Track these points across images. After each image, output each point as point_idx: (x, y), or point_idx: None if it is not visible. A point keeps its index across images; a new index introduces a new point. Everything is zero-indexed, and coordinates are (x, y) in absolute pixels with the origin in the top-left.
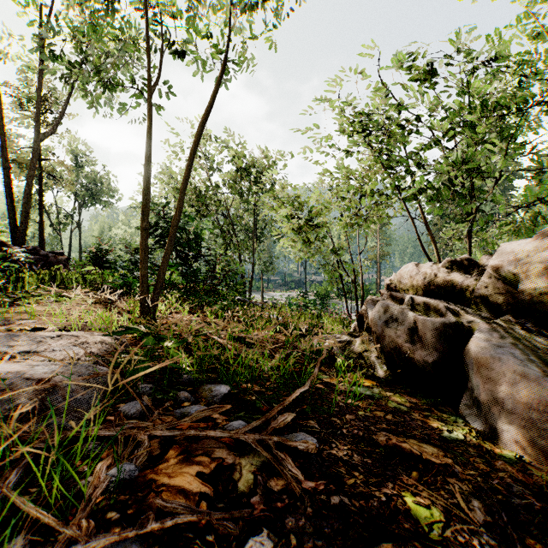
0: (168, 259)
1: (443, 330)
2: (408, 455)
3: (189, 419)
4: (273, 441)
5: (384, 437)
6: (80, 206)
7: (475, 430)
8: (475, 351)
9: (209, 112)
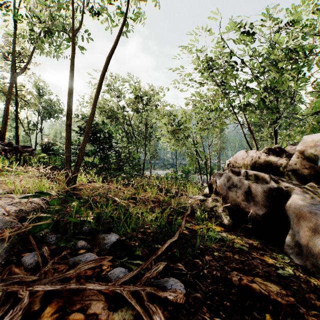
0: (84, 145)
1: (269, 192)
2: (258, 295)
3: (73, 271)
4: (146, 292)
5: (237, 278)
6: (41, 119)
7: (298, 265)
8: (295, 207)
9: (112, 50)
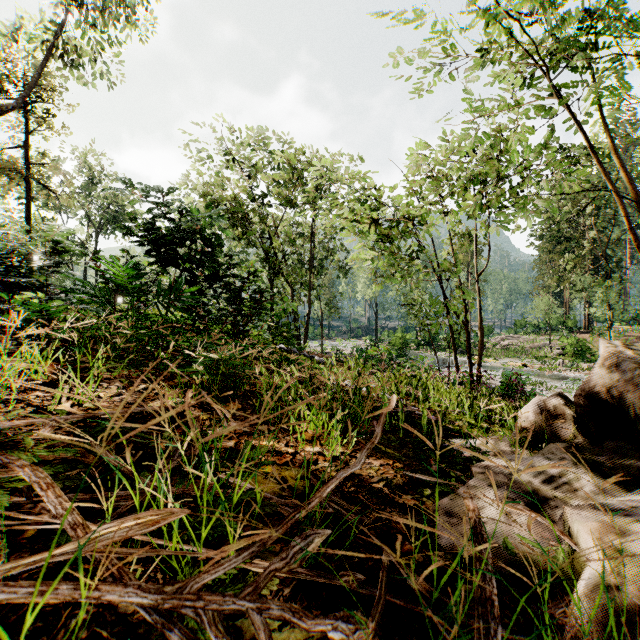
0: None
1: None
2: None
3: None
4: None
5: None
6: (96, 233)
7: None
8: None
9: None
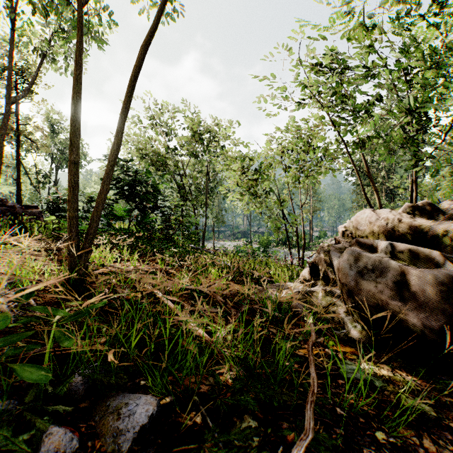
0: (103, 199)
1: (450, 285)
2: None
3: None
4: None
5: None
6: (56, 167)
7: None
8: None
9: (153, 34)
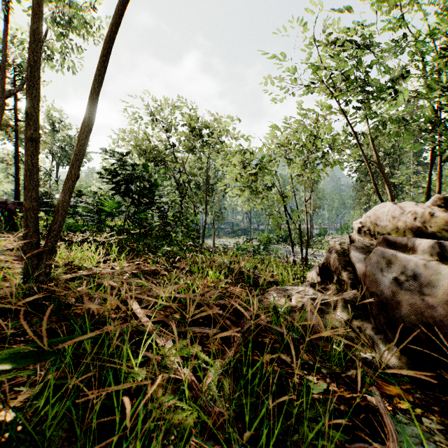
0: (71, 186)
1: None
2: None
3: None
4: None
5: None
6: (57, 165)
7: None
8: None
9: None
